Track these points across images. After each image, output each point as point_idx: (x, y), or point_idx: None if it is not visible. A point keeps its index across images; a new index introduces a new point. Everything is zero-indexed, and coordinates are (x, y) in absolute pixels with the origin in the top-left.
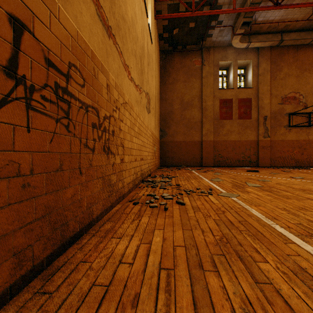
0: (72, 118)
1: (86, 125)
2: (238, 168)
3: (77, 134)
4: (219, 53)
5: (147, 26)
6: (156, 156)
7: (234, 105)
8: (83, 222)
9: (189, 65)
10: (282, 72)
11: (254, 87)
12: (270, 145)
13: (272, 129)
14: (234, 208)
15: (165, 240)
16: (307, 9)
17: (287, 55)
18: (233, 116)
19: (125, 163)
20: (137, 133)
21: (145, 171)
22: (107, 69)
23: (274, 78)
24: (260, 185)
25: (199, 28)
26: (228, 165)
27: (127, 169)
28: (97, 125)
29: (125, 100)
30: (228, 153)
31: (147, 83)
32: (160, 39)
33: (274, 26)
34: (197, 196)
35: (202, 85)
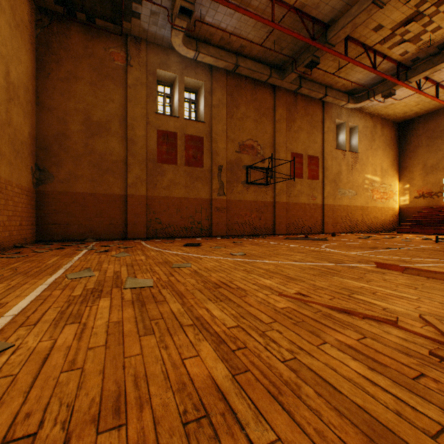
0: None
1: None
2: (182, 240)
3: None
4: (157, 55)
5: None
6: (1, 222)
7: (180, 144)
8: None
9: (103, 57)
10: (240, 111)
11: (207, 122)
12: (227, 206)
13: (229, 185)
14: None
15: None
16: (261, 30)
17: (245, 89)
18: (178, 160)
19: None
20: None
21: None
22: None
23: (231, 115)
24: (152, 282)
25: None
26: (171, 235)
27: None
28: None
29: None
30: (171, 216)
31: None
32: None
33: (228, 41)
34: None
35: (128, 100)
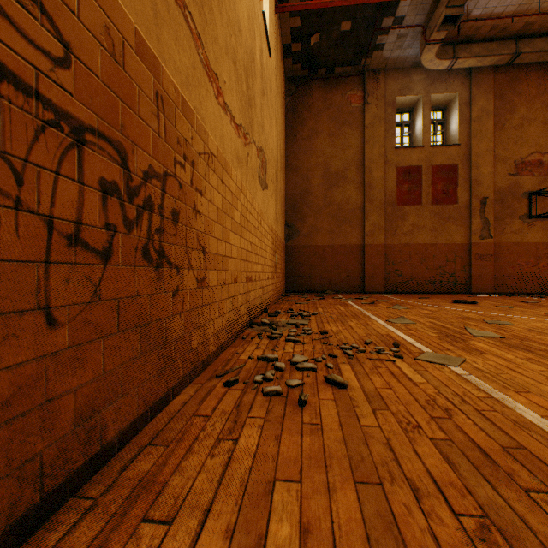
0: (4, 147)
1: (75, 182)
2: (434, 296)
3: (31, 201)
4: (397, 81)
5: (261, 17)
6: (279, 274)
7: (424, 178)
8: (64, 467)
9: (340, 105)
10: (517, 115)
11: (463, 143)
12: (493, 252)
13: (497, 223)
14: (470, 398)
15: (308, 539)
16: None
17: (525, 82)
18: (423, 199)
19: (209, 288)
20: (239, 225)
21: (257, 304)
22: (157, 55)
23: (501, 125)
24: (497, 334)
25: (359, 32)
26: (413, 290)
27: (214, 301)
28: (121, 190)
29: (209, 147)
30: (413, 267)
31: (261, 129)
32: (285, 56)
33: (502, 26)
34: (371, 362)
35: (364, 142)
